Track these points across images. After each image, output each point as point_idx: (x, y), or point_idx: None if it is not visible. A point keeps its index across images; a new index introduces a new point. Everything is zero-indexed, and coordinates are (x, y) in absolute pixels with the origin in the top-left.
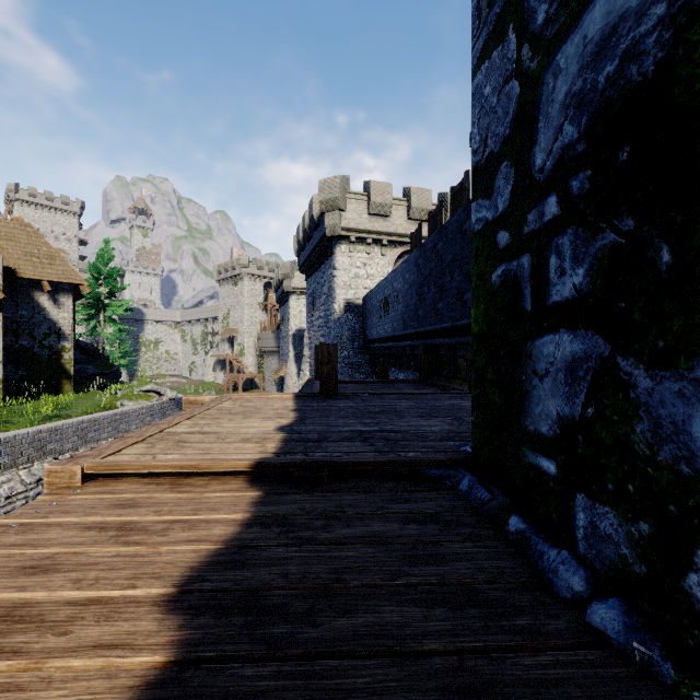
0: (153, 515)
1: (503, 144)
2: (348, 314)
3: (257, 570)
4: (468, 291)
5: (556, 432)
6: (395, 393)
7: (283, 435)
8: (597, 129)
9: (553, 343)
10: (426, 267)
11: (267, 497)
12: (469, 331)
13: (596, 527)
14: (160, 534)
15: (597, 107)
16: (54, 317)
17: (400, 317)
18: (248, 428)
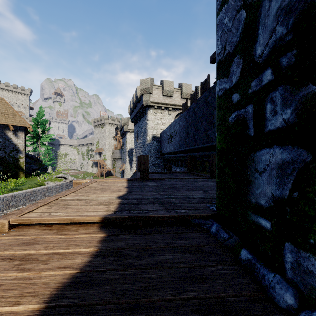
0: (43, 250)
1: (235, 47)
2: (153, 141)
3: (97, 288)
4: (210, 130)
5: (270, 204)
6: (175, 178)
7: (120, 201)
8: (301, 24)
9: (269, 154)
10: (189, 119)
11: (108, 237)
12: (210, 149)
13: (300, 264)
14: (44, 262)
15: (301, 11)
16: (15, 142)
17: (177, 142)
18: (102, 197)
